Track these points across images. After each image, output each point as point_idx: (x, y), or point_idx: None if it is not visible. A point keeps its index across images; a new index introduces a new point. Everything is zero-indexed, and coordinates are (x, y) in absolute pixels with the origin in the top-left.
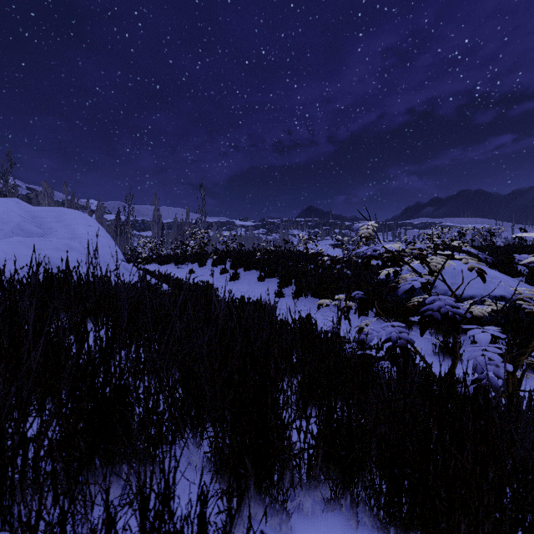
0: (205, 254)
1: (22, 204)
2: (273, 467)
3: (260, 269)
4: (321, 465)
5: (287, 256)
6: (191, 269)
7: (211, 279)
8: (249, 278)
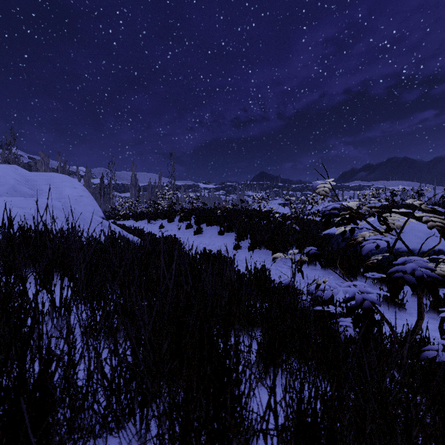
0: (173, 212)
1: (20, 169)
2: None
3: (220, 224)
4: None
5: (243, 213)
6: (161, 225)
7: (178, 233)
8: (211, 232)
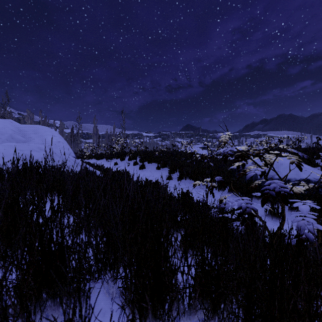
0: (124, 153)
1: (14, 122)
2: (165, 299)
3: (158, 162)
4: (198, 299)
5: (174, 154)
6: (116, 162)
7: (128, 168)
8: (151, 167)
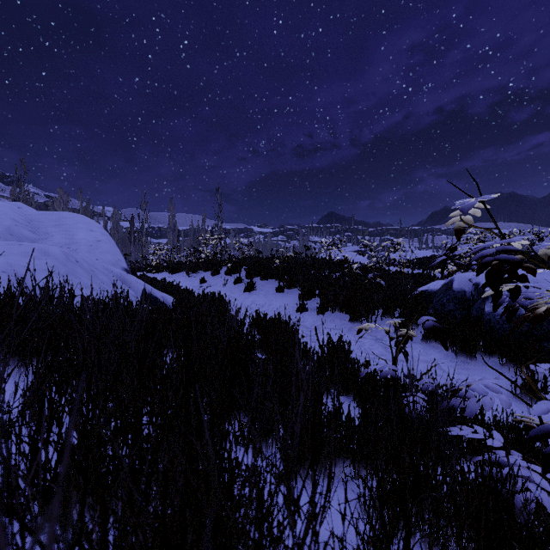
0: (219, 262)
1: (24, 208)
2: None
3: (279, 278)
4: None
5: (308, 264)
6: (203, 278)
7: (224, 290)
8: (267, 288)
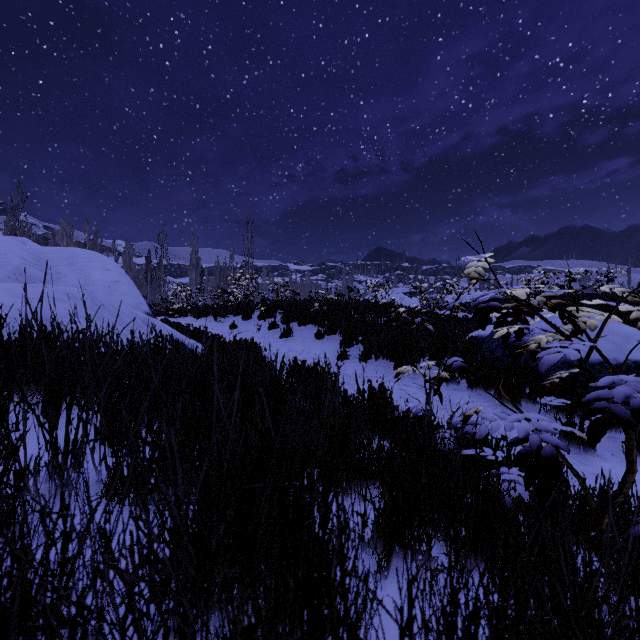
0: (251, 305)
1: (29, 243)
2: None
3: (318, 323)
4: None
5: (352, 307)
6: (233, 324)
7: (257, 336)
8: (305, 334)
